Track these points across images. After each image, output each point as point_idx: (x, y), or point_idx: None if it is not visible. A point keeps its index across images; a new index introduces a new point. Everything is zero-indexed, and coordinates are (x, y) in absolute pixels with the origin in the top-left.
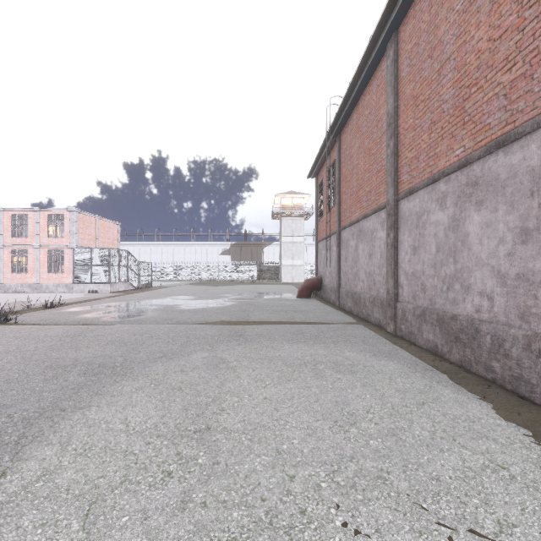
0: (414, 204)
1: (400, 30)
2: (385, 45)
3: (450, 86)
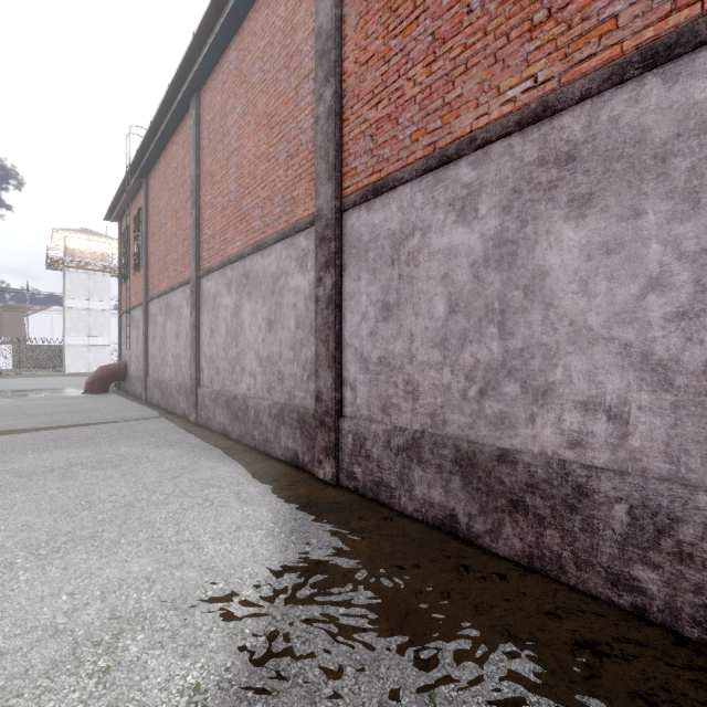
0: (212, 284)
1: (202, 95)
2: (187, 100)
3: (234, 180)
